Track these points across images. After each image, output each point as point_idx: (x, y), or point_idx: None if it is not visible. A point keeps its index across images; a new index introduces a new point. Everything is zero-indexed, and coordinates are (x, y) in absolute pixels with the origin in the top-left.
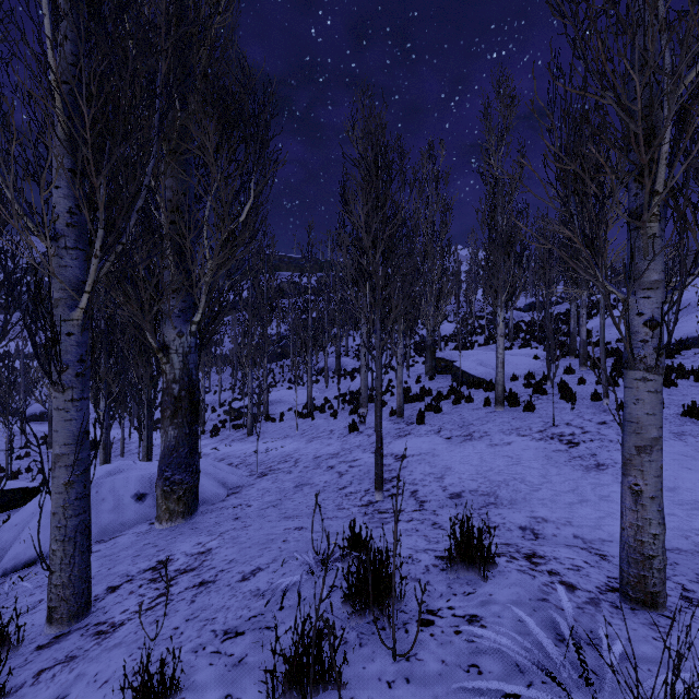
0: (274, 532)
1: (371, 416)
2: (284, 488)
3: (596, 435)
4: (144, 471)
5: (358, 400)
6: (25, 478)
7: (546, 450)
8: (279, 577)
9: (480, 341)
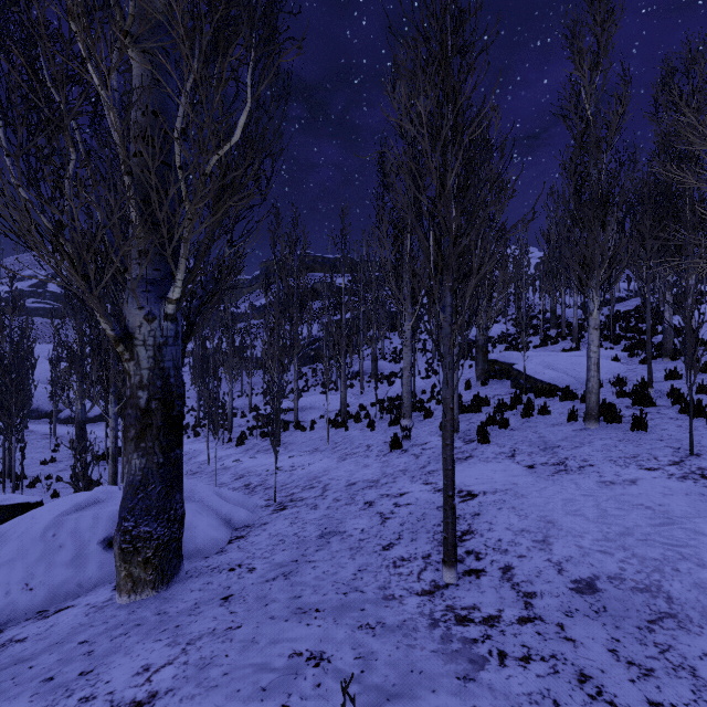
0: (271, 662)
1: (417, 429)
2: (304, 538)
3: None
4: None
5: (398, 408)
6: (42, 487)
7: (706, 498)
8: None
9: (534, 342)
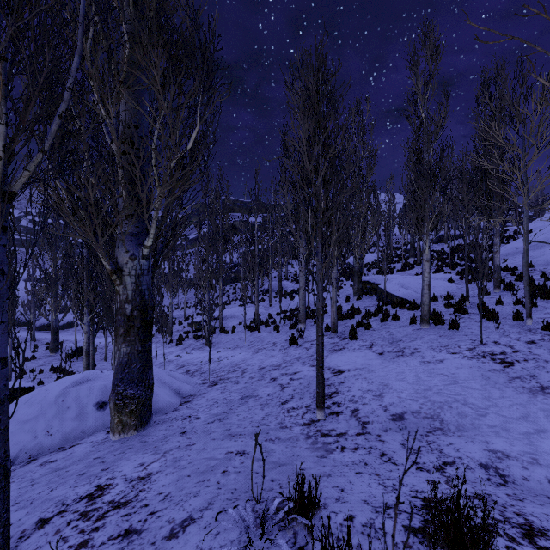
0: (216, 456)
1: (309, 331)
2: (231, 400)
3: (529, 354)
4: (108, 380)
5: (297, 316)
6: (29, 377)
7: (481, 369)
8: (210, 539)
9: (397, 267)
